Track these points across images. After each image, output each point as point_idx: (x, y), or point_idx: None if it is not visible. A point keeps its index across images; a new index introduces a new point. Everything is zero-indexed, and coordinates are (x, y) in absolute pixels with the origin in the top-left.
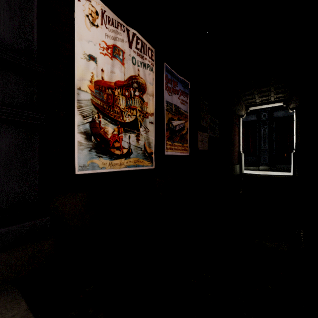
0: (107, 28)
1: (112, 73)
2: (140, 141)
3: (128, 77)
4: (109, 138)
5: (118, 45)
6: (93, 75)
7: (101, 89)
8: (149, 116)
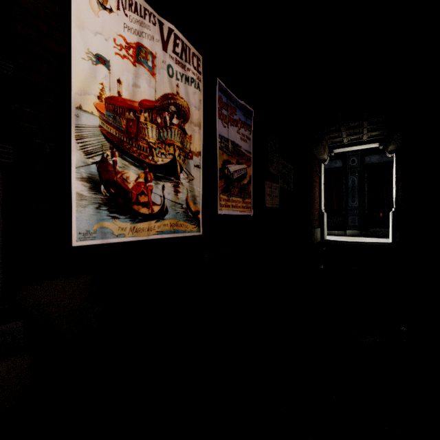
0: (126, 15)
1: (135, 87)
2: (181, 194)
3: (161, 95)
4: (130, 189)
5: (145, 44)
6: (103, 88)
7: (116, 111)
8: (194, 156)
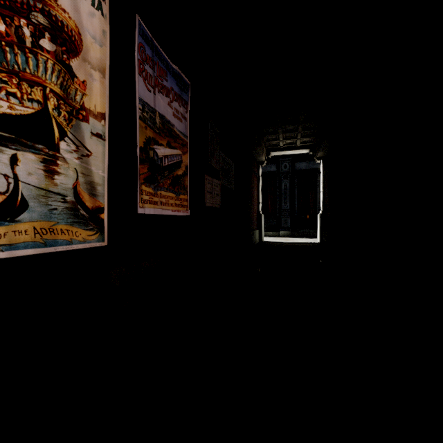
0: None
1: None
2: (61, 176)
3: None
4: None
5: None
6: None
7: None
8: (91, 117)
